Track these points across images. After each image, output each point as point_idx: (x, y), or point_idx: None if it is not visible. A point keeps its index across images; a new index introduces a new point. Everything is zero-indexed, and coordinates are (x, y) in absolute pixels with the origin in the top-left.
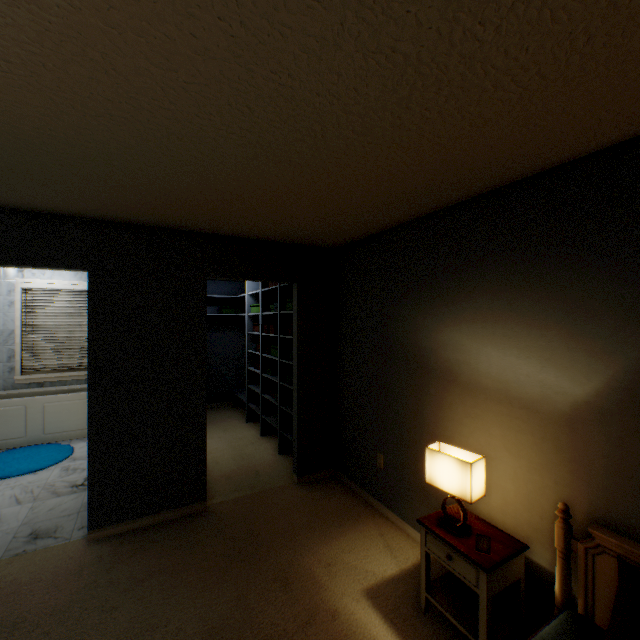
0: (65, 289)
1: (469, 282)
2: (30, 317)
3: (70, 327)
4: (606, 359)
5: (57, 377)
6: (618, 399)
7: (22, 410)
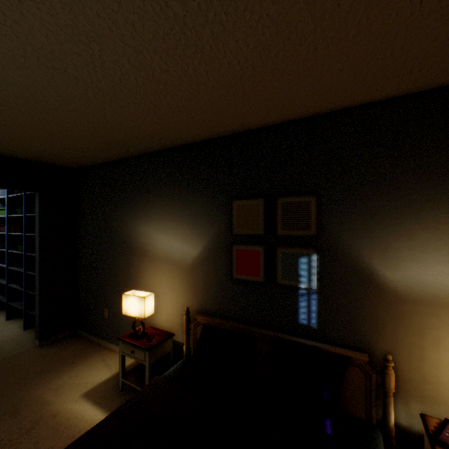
0: None
1: (153, 199)
2: None
3: None
4: (203, 237)
5: None
6: (207, 254)
7: None
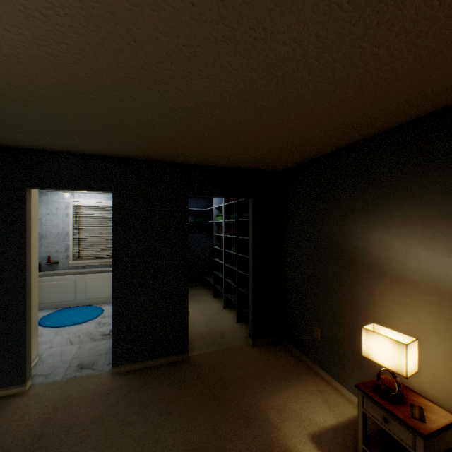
0: (98, 205)
1: (399, 193)
2: (78, 224)
3: (101, 230)
4: None
5: (93, 262)
6: None
7: (73, 283)
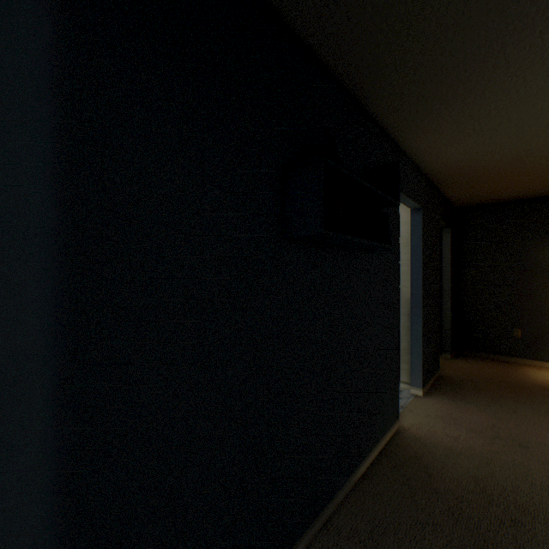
0: None
1: None
2: None
3: None
4: None
5: None
6: None
7: None
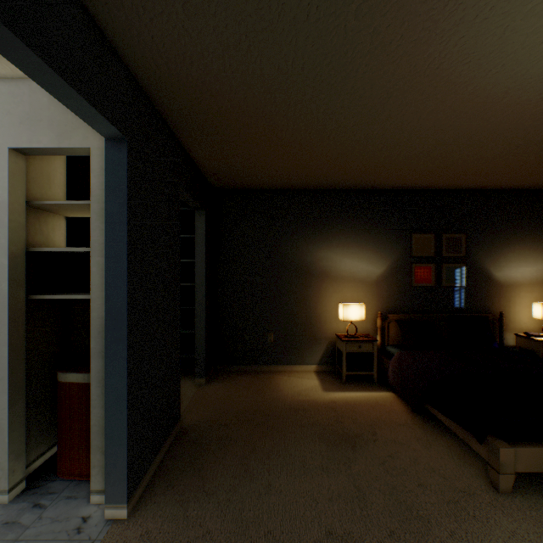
0: None
1: (336, 228)
2: None
3: None
4: (387, 259)
5: None
6: (390, 272)
7: None
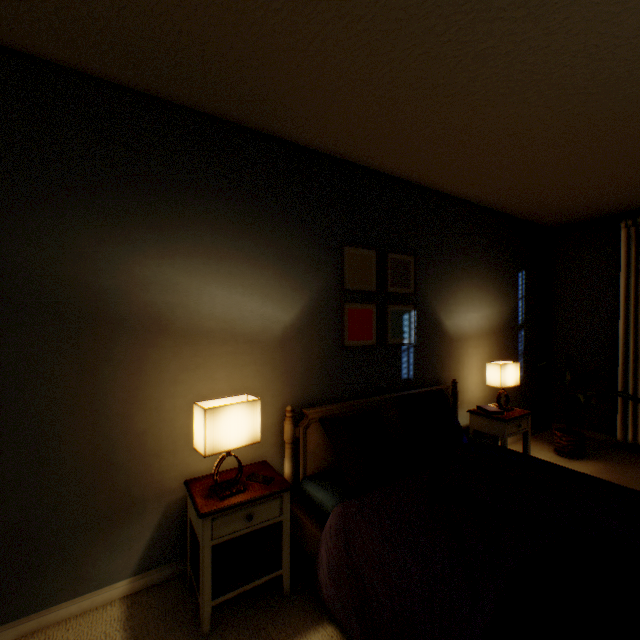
0: None
1: (188, 208)
2: None
3: None
4: (302, 293)
5: None
6: (308, 319)
7: None
